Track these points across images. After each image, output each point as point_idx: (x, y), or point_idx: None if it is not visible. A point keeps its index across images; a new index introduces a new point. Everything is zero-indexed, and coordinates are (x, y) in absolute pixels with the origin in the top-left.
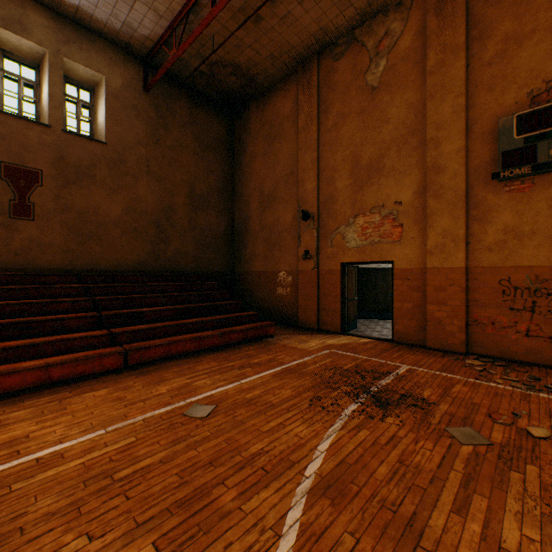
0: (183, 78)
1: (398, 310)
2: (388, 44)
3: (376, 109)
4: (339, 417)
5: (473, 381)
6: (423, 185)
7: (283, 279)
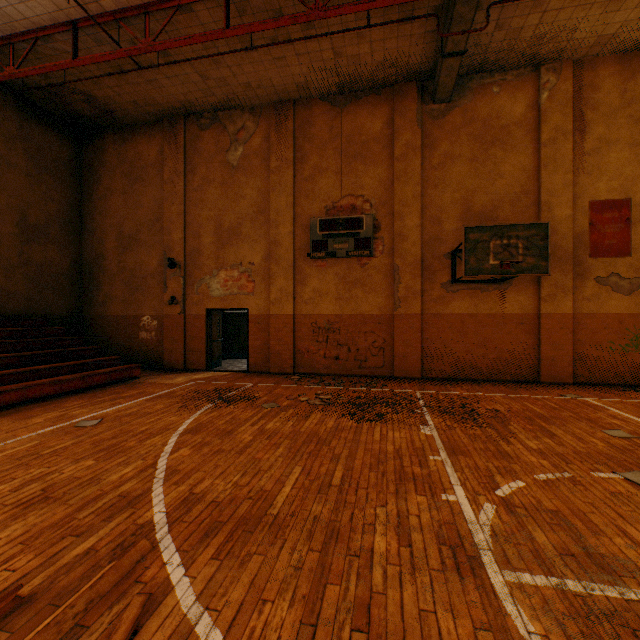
0: (12, 83)
1: (252, 346)
2: (245, 136)
3: (236, 184)
4: (200, 410)
5: (289, 386)
6: (268, 252)
7: (148, 324)
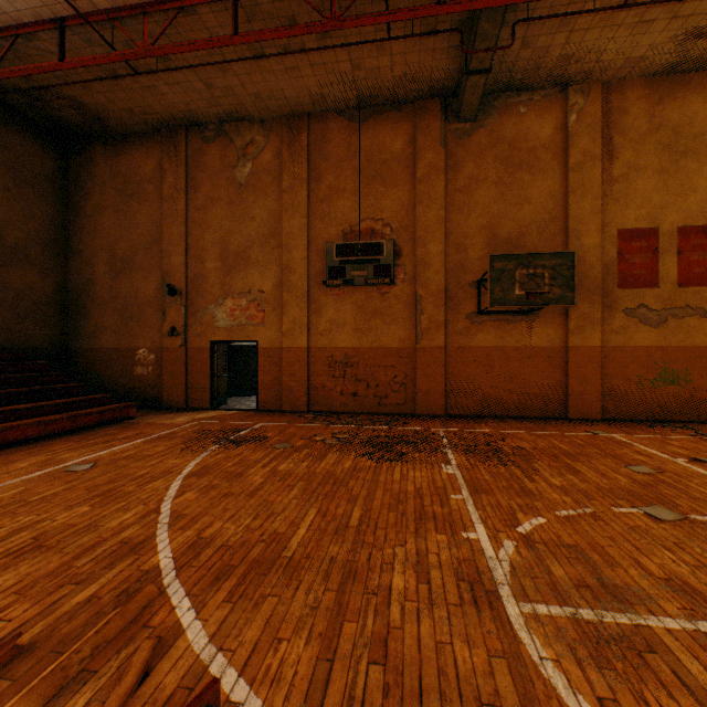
0: None
1: (262, 382)
2: (254, 152)
3: (244, 204)
4: (205, 452)
5: (303, 425)
6: (280, 279)
7: (144, 358)
